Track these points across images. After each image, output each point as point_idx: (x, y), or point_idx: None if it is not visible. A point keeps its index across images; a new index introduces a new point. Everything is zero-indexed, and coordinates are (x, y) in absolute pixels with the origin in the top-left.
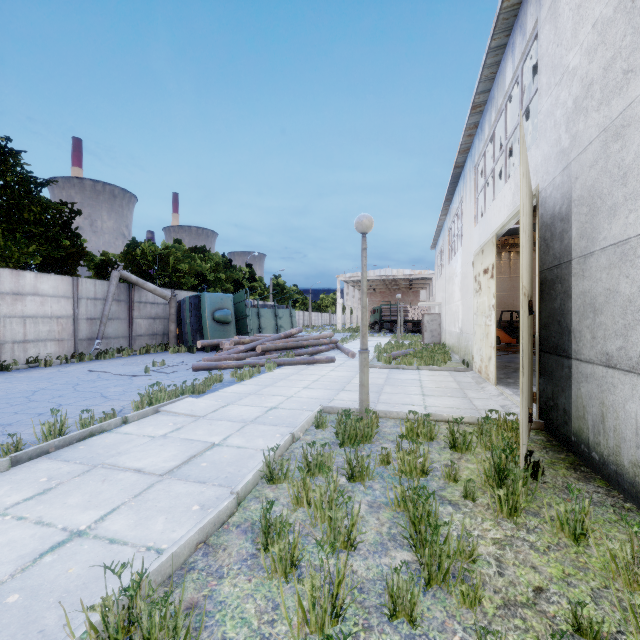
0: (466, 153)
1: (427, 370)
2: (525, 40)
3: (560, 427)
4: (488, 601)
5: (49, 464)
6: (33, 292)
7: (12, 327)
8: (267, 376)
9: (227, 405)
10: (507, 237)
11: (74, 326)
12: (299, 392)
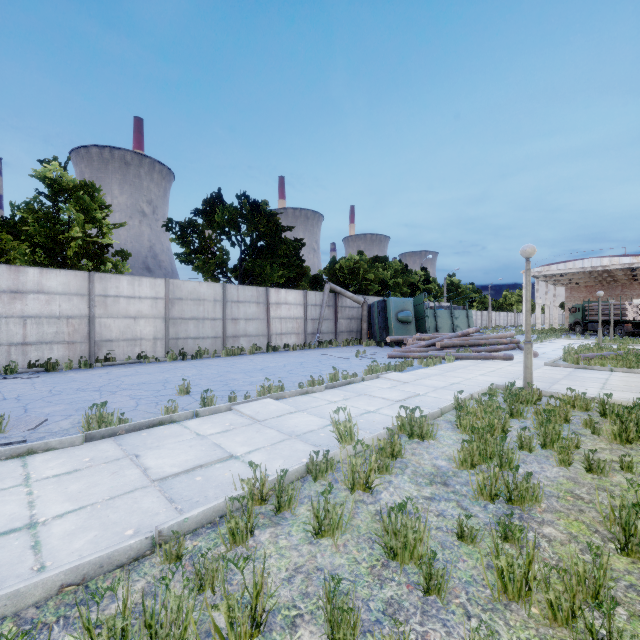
0: None
1: (623, 372)
2: None
3: None
4: (577, 457)
5: (339, 391)
6: (285, 302)
7: (275, 325)
8: (447, 365)
9: (421, 379)
10: None
11: (304, 324)
12: (476, 377)
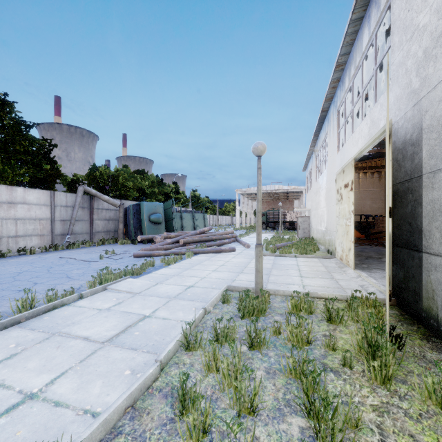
0: (330, 101)
1: (302, 257)
2: (379, 11)
3: (411, 304)
4: None
5: (19, 332)
6: (22, 201)
7: (7, 226)
8: (187, 262)
9: (157, 284)
10: (357, 162)
11: (51, 225)
12: (210, 274)
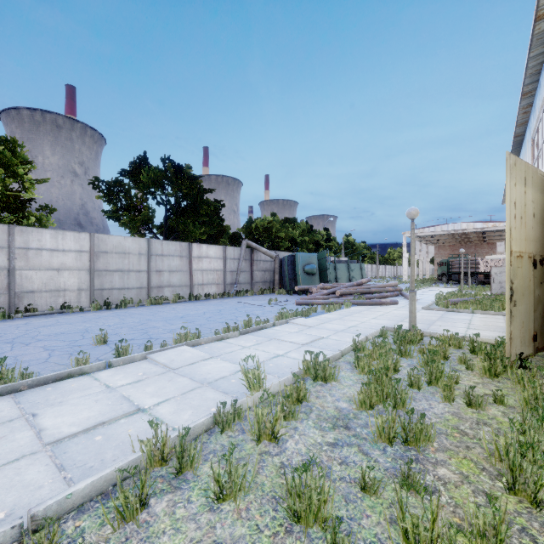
0: (524, 125)
1: (481, 314)
2: None
3: None
4: (458, 392)
5: (252, 336)
6: (206, 256)
7: (197, 276)
8: (345, 310)
9: (324, 323)
10: None
11: (224, 276)
12: (369, 320)
